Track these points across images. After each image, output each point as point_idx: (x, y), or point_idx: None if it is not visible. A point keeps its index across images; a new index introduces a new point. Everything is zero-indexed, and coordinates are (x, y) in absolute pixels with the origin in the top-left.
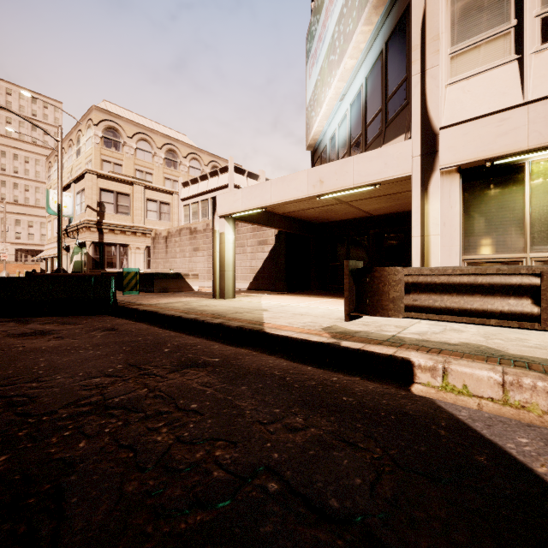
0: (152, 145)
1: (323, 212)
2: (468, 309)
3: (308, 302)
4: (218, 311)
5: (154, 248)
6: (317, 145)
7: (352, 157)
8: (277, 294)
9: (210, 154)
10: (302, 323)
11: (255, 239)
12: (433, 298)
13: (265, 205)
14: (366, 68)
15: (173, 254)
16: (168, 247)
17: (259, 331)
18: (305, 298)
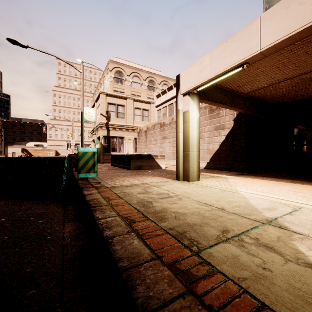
0: (140, 78)
1: (298, 85)
2: None
3: None
4: (186, 219)
5: (139, 139)
6: None
7: None
8: (242, 176)
9: (174, 80)
10: None
11: (212, 125)
12: None
13: (248, 56)
14: None
15: (150, 142)
16: (146, 137)
17: None
18: (291, 185)
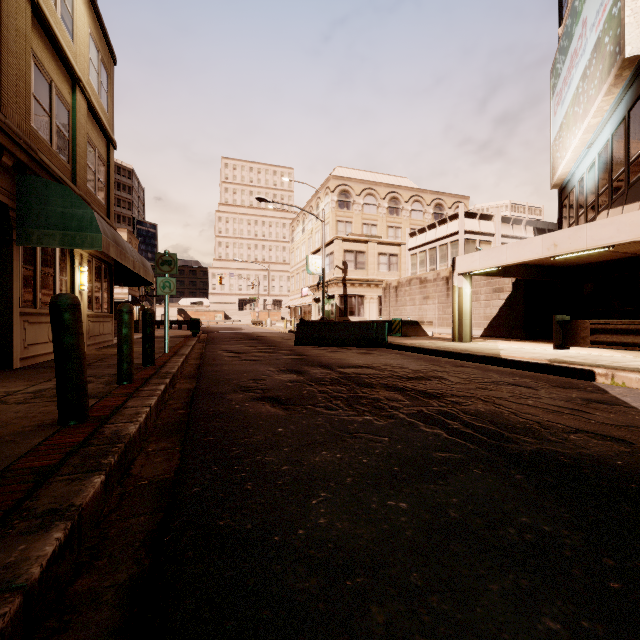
0: (377, 197)
1: (569, 258)
2: (625, 342)
3: (545, 347)
4: (463, 348)
5: (385, 297)
6: (564, 185)
7: (585, 225)
8: (514, 341)
9: (432, 192)
10: (531, 356)
11: (489, 287)
12: (607, 337)
13: (501, 265)
14: (611, 125)
15: (403, 303)
16: (398, 296)
17: (497, 358)
18: (544, 344)
